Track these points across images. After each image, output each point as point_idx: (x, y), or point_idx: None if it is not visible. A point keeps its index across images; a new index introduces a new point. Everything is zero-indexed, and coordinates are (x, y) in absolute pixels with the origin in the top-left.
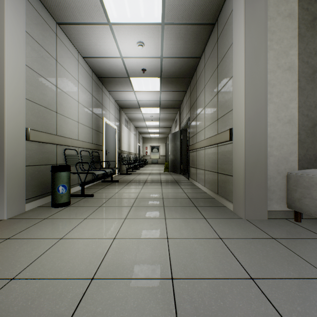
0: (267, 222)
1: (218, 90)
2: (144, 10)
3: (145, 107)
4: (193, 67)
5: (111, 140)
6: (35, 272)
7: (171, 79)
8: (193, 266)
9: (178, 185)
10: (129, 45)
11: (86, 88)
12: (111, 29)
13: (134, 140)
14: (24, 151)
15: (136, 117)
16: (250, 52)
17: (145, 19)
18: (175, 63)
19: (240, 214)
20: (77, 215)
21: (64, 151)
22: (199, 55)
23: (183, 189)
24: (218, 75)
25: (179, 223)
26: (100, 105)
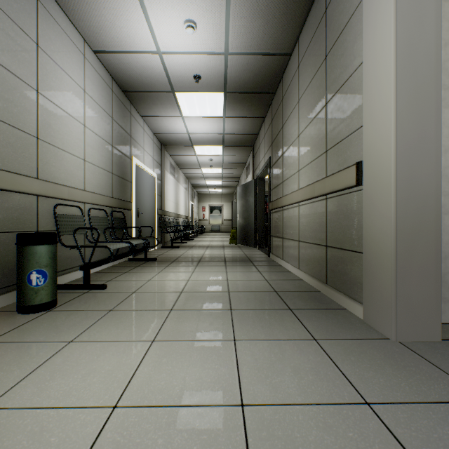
0: (446, 350)
1: (327, 100)
2: None
3: (201, 144)
4: (278, 72)
5: (147, 195)
6: None
7: (242, 94)
8: None
9: (253, 267)
10: (171, 27)
11: (101, 105)
12: None
13: (185, 196)
14: None
15: (188, 160)
16: (406, 2)
17: None
18: (248, 65)
19: (384, 329)
20: (57, 332)
21: (54, 208)
22: (289, 49)
23: (262, 273)
24: (328, 71)
25: (264, 354)
26: (128, 137)
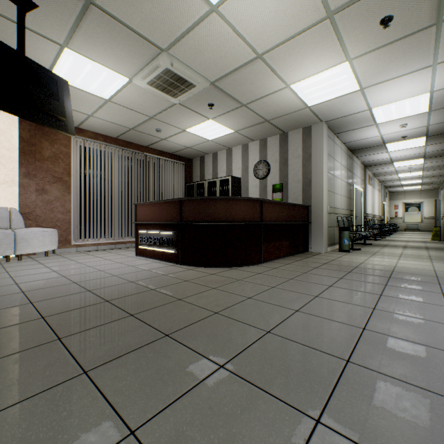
0: None
1: None
2: (410, 111)
3: (400, 161)
4: None
5: (358, 204)
6: (368, 263)
7: (442, 134)
8: None
9: None
10: (390, 128)
11: (344, 165)
12: (375, 125)
13: (378, 198)
14: (326, 219)
15: (385, 171)
16: None
17: (410, 114)
18: None
19: None
20: (362, 255)
21: (335, 218)
22: None
23: None
24: None
25: (443, 264)
26: (351, 174)
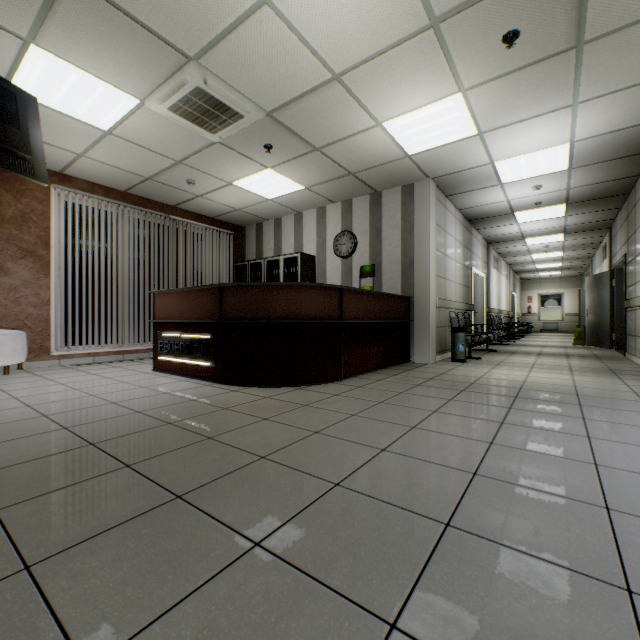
0: None
1: None
2: (544, 168)
3: (534, 236)
4: (627, 184)
5: (478, 296)
6: (489, 377)
7: (586, 201)
8: (591, 386)
9: (597, 360)
10: (520, 190)
11: (459, 241)
12: (500, 186)
13: (506, 287)
14: (435, 316)
15: (514, 250)
16: None
17: (545, 172)
18: (591, 188)
19: None
20: (482, 366)
21: (448, 314)
22: (635, 174)
23: (604, 363)
24: None
25: (586, 377)
26: (469, 253)
